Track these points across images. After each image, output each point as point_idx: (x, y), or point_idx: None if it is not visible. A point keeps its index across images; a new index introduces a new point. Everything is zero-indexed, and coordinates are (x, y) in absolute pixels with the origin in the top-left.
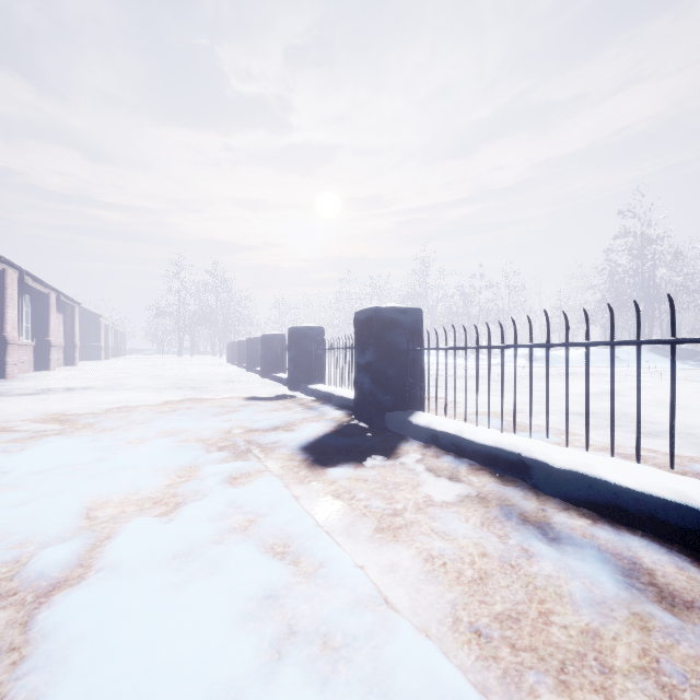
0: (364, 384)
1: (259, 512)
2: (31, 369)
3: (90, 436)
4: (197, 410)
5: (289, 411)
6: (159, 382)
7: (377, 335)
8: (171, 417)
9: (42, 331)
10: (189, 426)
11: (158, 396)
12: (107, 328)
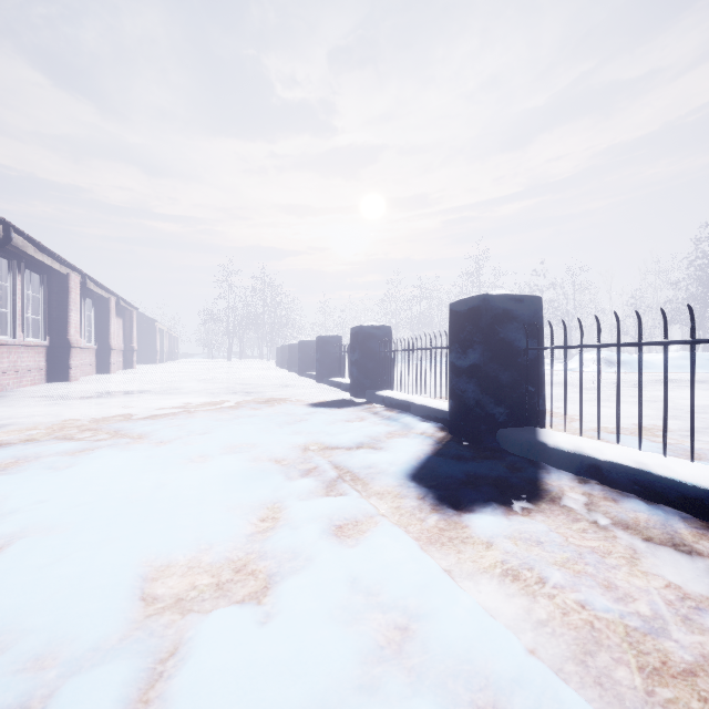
0: (467, 392)
1: (407, 609)
2: (93, 371)
3: (146, 451)
4: (260, 419)
5: (365, 423)
6: (213, 386)
7: (487, 330)
8: (233, 427)
9: (103, 335)
10: (257, 439)
11: (214, 401)
12: (162, 333)
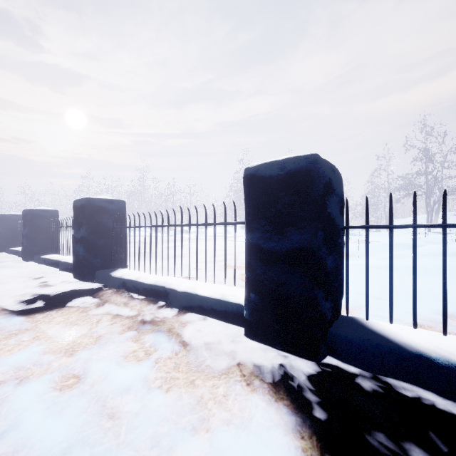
0: (24, 243)
1: None
2: None
3: None
4: None
5: None
6: None
7: (30, 221)
8: None
9: None
10: None
11: None
12: None
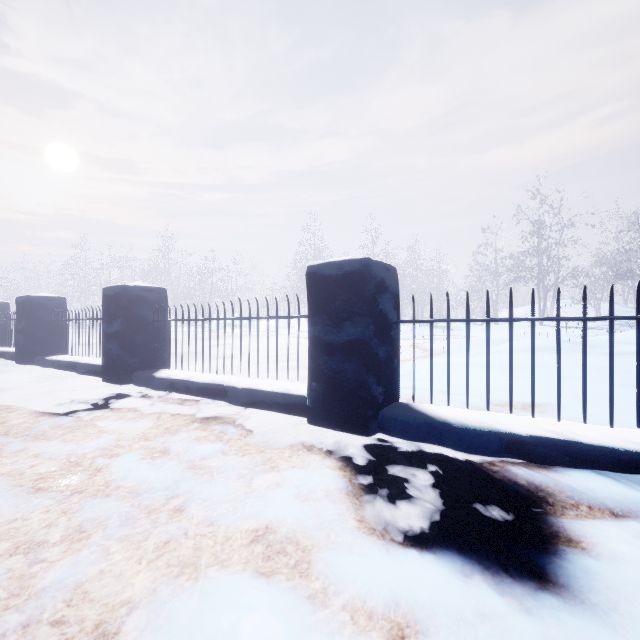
0: (20, 341)
1: None
2: None
3: None
4: None
5: None
6: None
7: (29, 312)
8: None
9: None
10: None
11: None
12: None
